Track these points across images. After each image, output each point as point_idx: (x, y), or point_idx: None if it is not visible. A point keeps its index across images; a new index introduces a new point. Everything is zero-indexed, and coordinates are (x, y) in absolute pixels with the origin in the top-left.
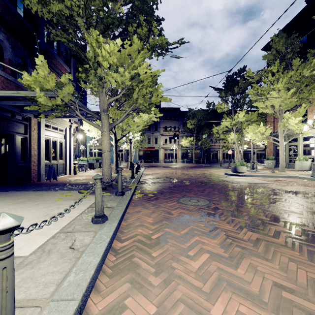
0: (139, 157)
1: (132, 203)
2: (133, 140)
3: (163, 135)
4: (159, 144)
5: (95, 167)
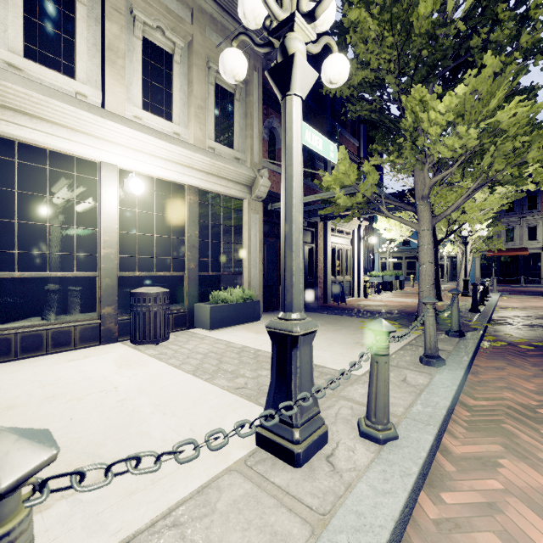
0: (482, 272)
1: (482, 352)
2: (471, 238)
3: None
4: (541, 241)
5: (392, 288)
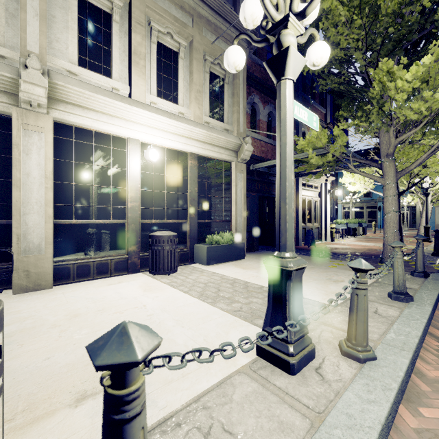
0: None
1: None
2: (431, 189)
3: None
4: None
5: (356, 234)
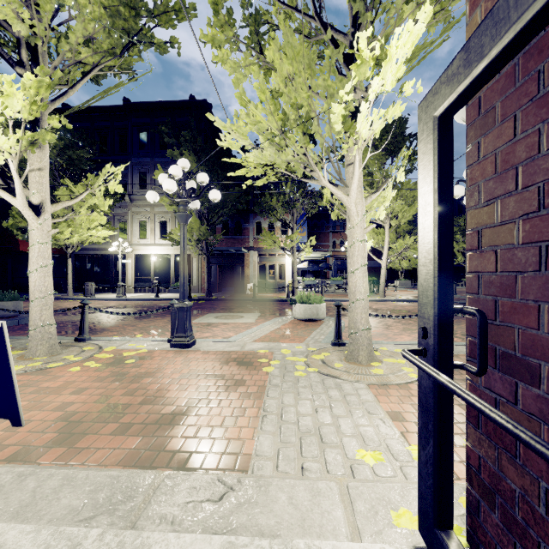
0: None
1: None
2: None
3: None
4: None
5: None
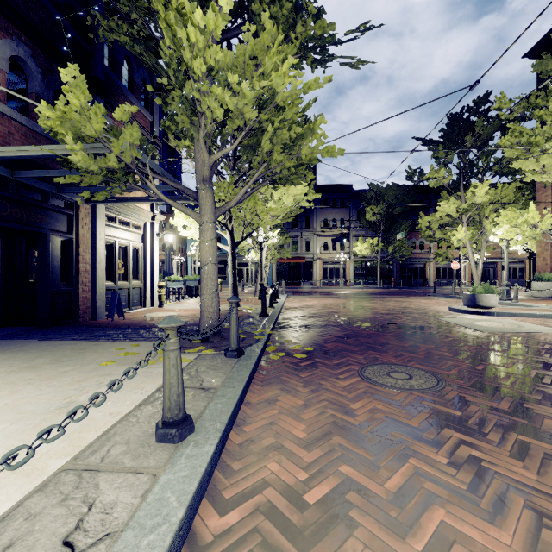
0: (277, 276)
1: (259, 374)
2: (266, 244)
3: (321, 235)
4: (313, 253)
5: (198, 293)
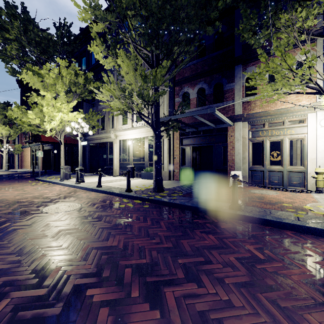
0: None
1: (114, 196)
2: None
3: None
4: None
5: None
